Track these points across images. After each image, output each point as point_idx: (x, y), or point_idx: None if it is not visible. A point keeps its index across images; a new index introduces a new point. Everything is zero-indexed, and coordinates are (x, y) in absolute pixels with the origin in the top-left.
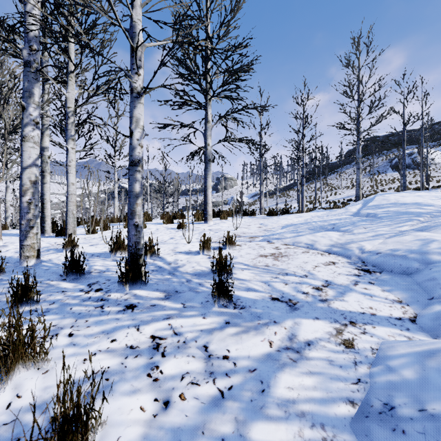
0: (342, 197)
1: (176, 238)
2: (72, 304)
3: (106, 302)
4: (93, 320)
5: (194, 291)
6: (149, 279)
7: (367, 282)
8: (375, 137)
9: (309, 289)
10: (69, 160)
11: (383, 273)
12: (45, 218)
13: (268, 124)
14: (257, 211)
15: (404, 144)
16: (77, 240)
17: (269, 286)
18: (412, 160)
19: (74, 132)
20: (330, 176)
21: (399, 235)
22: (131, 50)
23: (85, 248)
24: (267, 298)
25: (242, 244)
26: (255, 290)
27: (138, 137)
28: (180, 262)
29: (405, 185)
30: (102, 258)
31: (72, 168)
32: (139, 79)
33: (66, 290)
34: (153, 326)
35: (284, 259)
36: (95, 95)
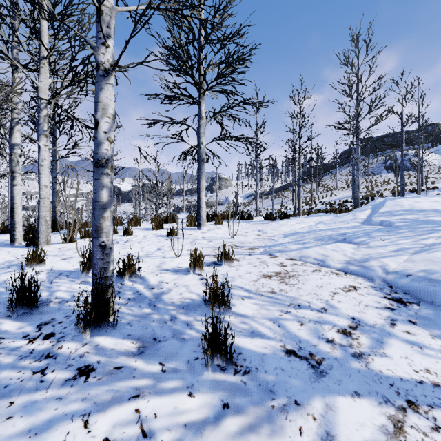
0: (337, 198)
1: (164, 248)
2: (2, 366)
3: (52, 360)
4: (21, 402)
5: (179, 339)
6: (122, 315)
7: (406, 320)
8: (369, 138)
9: (334, 334)
10: (41, 159)
11: (422, 306)
12: (15, 225)
13: (264, 123)
14: (252, 212)
15: (403, 145)
16: (44, 255)
17: (280, 327)
18: (406, 162)
19: (48, 127)
20: (325, 177)
21: (426, 250)
22: (97, 13)
23: (55, 263)
24: (280, 351)
25: (240, 258)
26: (261, 335)
27: (105, 129)
28: (166, 285)
29: (403, 187)
30: (70, 279)
31: (45, 168)
32: (107, 52)
33: (5, 336)
34: (111, 415)
35: (293, 281)
36: (71, 84)
